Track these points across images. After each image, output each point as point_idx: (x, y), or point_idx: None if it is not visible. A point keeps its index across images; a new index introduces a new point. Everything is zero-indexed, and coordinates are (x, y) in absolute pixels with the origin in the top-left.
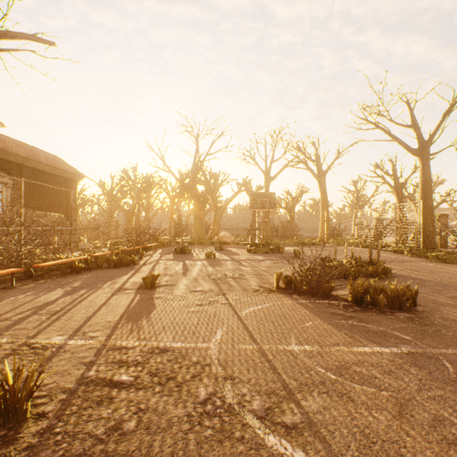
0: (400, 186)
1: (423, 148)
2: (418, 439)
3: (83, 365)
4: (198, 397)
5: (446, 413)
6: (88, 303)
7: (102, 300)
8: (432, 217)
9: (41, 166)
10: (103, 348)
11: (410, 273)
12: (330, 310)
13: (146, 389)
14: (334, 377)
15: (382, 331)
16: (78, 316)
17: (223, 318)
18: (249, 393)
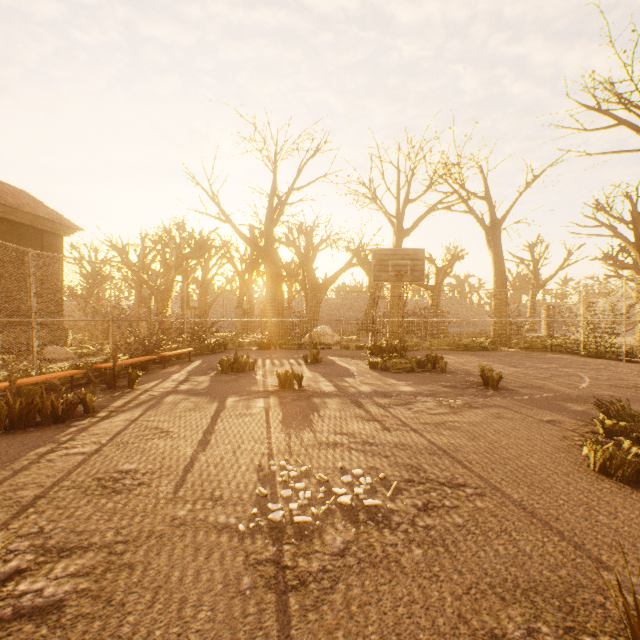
0: None
1: None
2: None
3: None
4: None
5: None
6: None
7: None
8: None
9: None
10: None
11: None
12: None
13: None
14: None
15: None
16: None
17: None
18: None
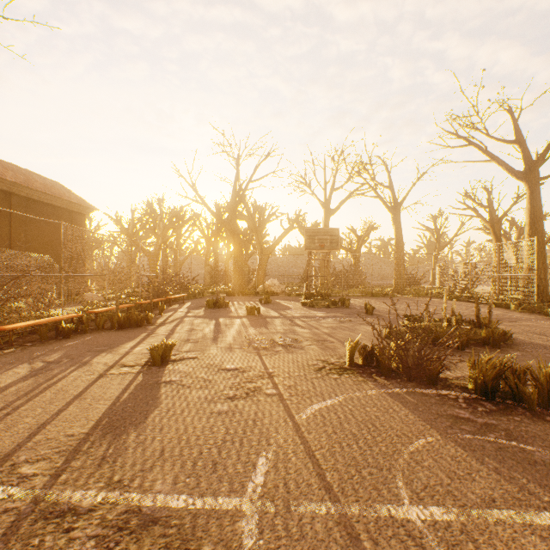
0: (497, 221)
1: (531, 170)
2: None
3: None
4: None
5: None
6: (55, 393)
7: (78, 388)
8: (544, 260)
9: (36, 194)
10: (31, 510)
11: (536, 338)
12: (447, 411)
13: None
14: None
15: None
16: (23, 423)
17: (268, 427)
18: None
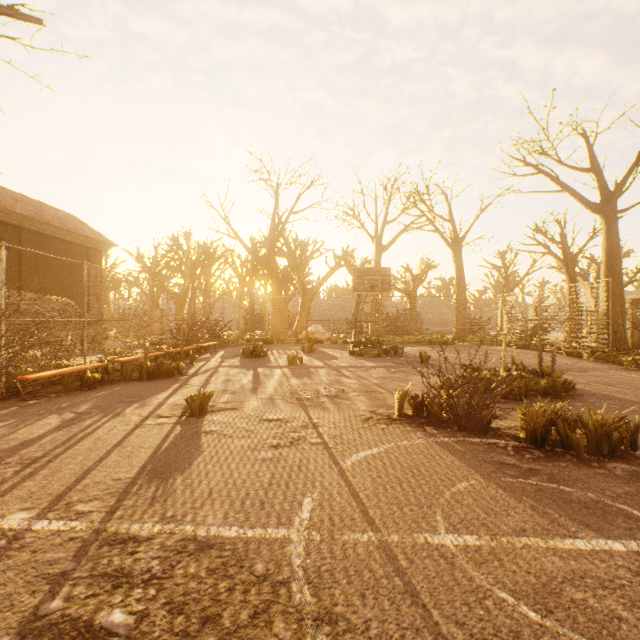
0: (571, 259)
1: (607, 201)
2: None
3: (45, 584)
4: None
5: None
6: (93, 442)
7: (116, 438)
8: (621, 303)
9: (48, 228)
10: (94, 539)
11: (602, 388)
12: (493, 458)
13: None
14: (536, 617)
15: (595, 502)
16: (68, 469)
17: (313, 472)
18: None
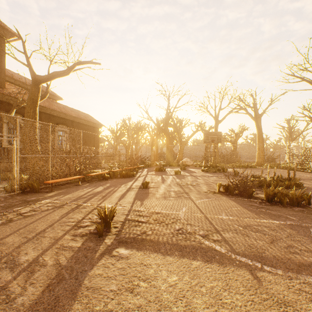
0: None
1: None
2: (275, 250)
3: (125, 215)
4: (175, 228)
5: (296, 245)
6: (117, 193)
7: (123, 192)
8: None
9: (82, 121)
10: (130, 210)
11: None
12: (249, 204)
13: (153, 224)
14: (242, 228)
15: (279, 215)
16: (114, 198)
17: (186, 203)
18: (198, 229)
